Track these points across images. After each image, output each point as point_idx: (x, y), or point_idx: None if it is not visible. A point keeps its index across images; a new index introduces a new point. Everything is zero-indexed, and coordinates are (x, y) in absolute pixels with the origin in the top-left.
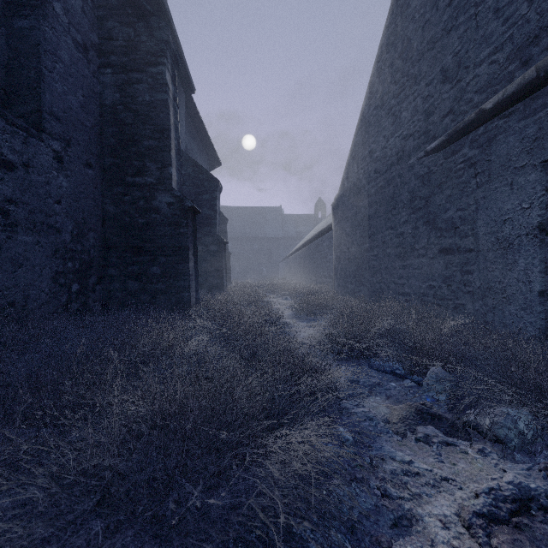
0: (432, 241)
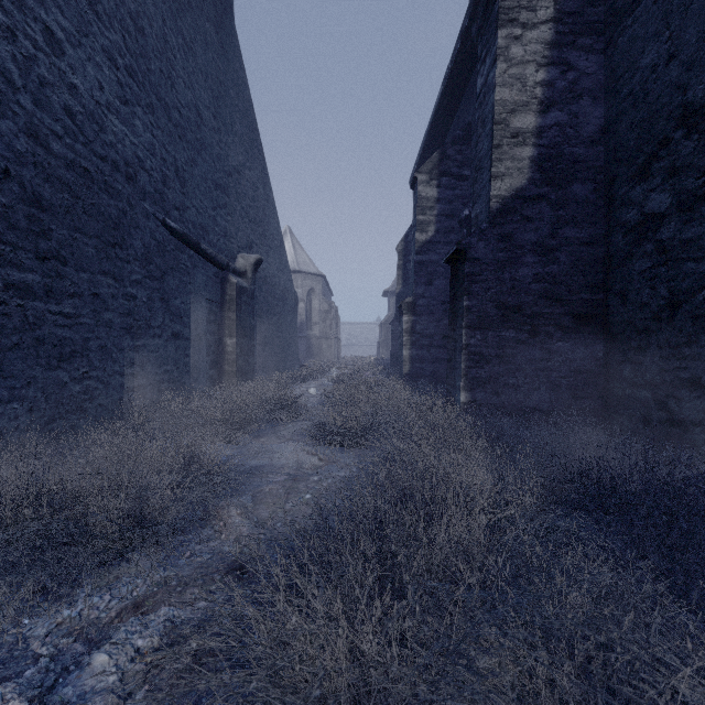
0: (168, 322)
